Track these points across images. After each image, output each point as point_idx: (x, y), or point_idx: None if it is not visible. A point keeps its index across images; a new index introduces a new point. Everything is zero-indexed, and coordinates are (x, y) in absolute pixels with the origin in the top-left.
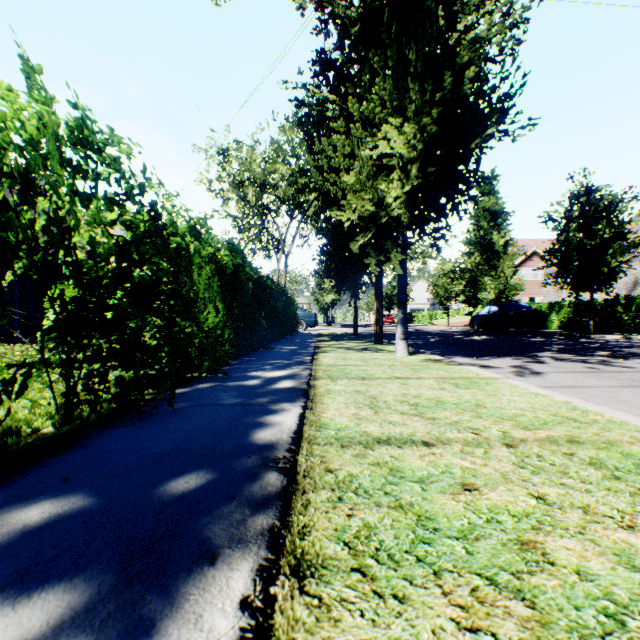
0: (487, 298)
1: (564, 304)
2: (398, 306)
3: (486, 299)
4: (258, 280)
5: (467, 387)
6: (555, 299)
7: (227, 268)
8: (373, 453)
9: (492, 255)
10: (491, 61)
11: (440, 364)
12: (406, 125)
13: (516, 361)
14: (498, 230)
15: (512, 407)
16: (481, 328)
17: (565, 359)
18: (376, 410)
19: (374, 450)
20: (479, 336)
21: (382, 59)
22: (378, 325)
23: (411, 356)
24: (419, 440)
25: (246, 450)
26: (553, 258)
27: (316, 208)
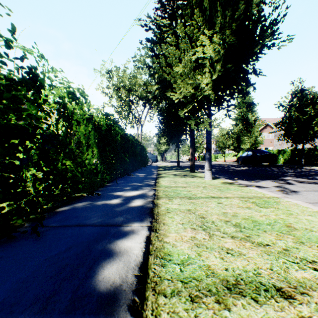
0: (245, 147)
1: (286, 150)
2: (206, 150)
3: (245, 148)
4: (124, 136)
5: (265, 206)
6: (280, 148)
7: (102, 126)
8: (231, 317)
9: (248, 125)
10: (263, 3)
11: (234, 186)
12: (215, 35)
13: (275, 183)
14: (251, 112)
15: (317, 229)
16: (243, 163)
17: (303, 181)
18: (209, 233)
19: (230, 309)
20: (243, 167)
21: (198, 1)
22: (192, 161)
23: (214, 180)
24: (270, 285)
25: (82, 307)
26: (282, 126)
27: (157, 95)
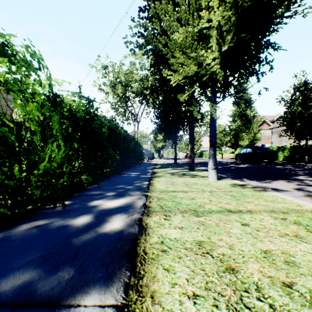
0: (244, 144)
1: (286, 147)
2: (210, 145)
3: (243, 144)
4: (113, 129)
5: None
6: (278, 145)
7: (77, 112)
8: None
9: (246, 121)
10: None
11: (249, 190)
12: None
13: (292, 184)
14: (250, 108)
15: None
16: (241, 160)
17: None
18: None
19: None
20: (244, 164)
21: None
22: (191, 159)
23: (219, 181)
24: None
25: None
26: (284, 121)
27: (152, 83)
